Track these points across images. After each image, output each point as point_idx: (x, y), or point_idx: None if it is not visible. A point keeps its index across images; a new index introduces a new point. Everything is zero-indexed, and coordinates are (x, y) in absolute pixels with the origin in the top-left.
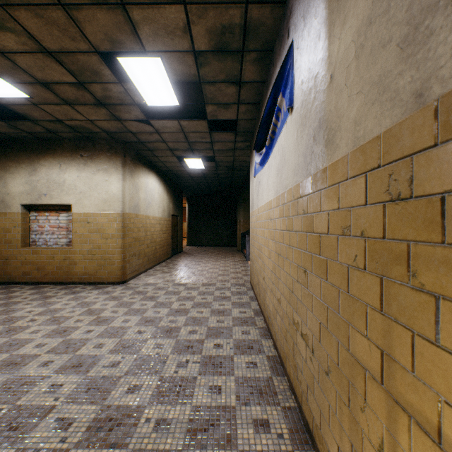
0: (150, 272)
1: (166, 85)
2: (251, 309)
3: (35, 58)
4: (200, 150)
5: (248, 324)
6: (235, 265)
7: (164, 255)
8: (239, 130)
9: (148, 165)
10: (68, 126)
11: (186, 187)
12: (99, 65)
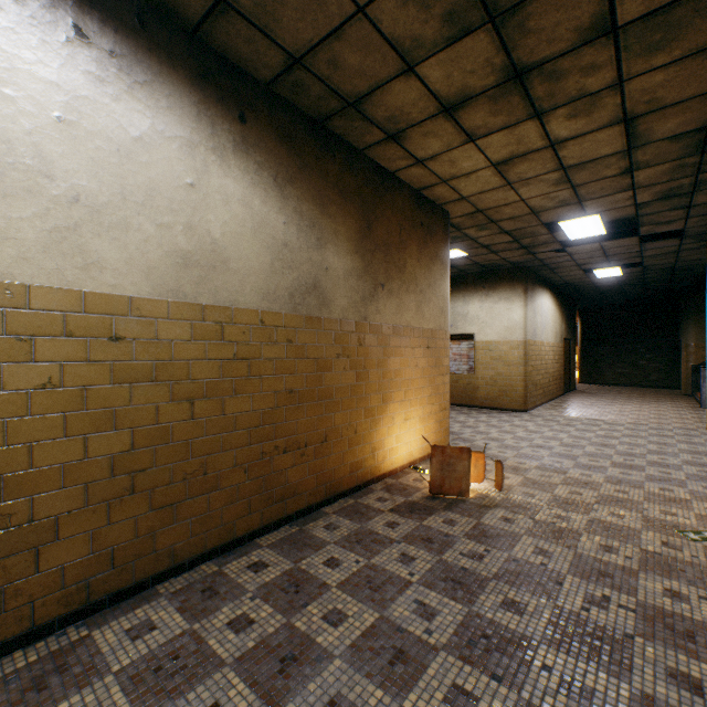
0: (546, 406)
1: (596, 225)
2: (706, 447)
3: (492, 236)
4: (619, 259)
5: (699, 455)
6: (678, 411)
7: (556, 390)
8: (686, 235)
9: (542, 283)
10: (479, 265)
11: (581, 298)
12: (538, 229)
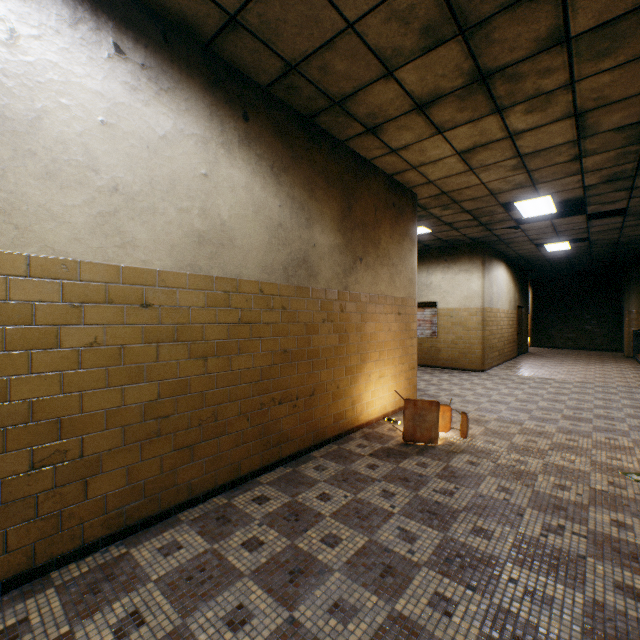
0: (501, 367)
1: (548, 205)
2: None
3: (454, 215)
4: (568, 235)
5: None
6: (621, 371)
7: (510, 353)
8: (628, 213)
9: (498, 257)
10: (442, 241)
11: (532, 270)
12: (496, 208)
